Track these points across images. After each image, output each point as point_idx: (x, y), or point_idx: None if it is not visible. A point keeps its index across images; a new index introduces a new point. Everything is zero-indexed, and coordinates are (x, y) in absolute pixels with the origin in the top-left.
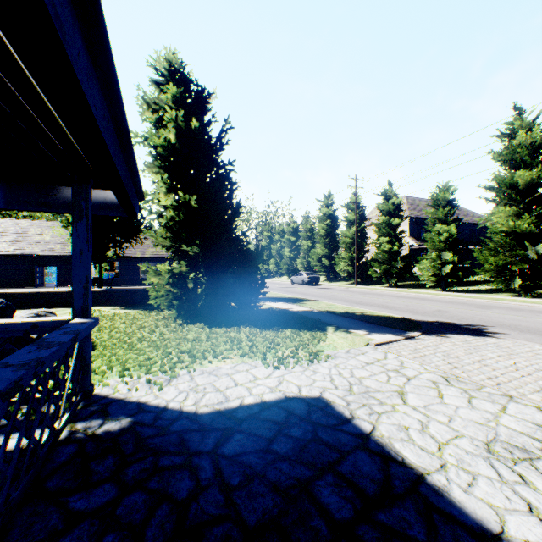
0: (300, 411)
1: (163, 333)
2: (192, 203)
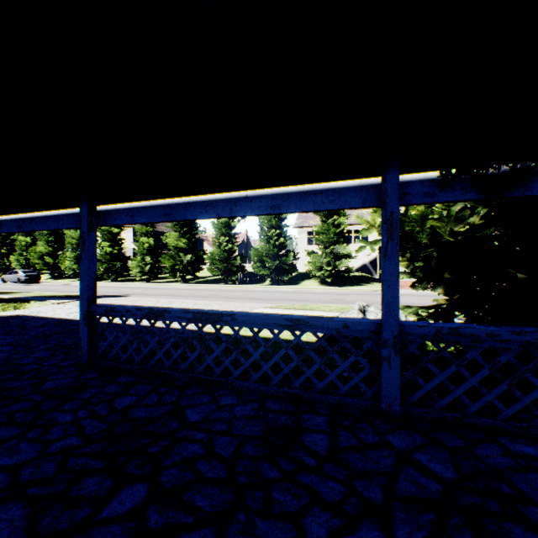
0: (7, 316)
1: None
2: None
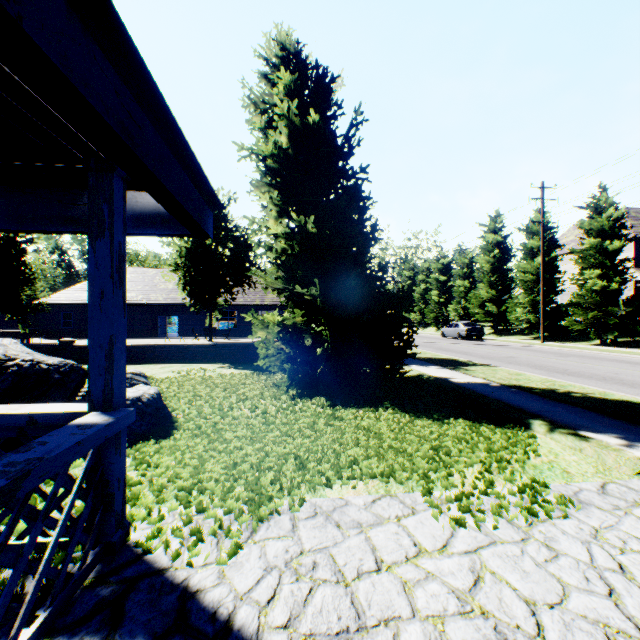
0: None
1: (267, 412)
2: (309, 227)
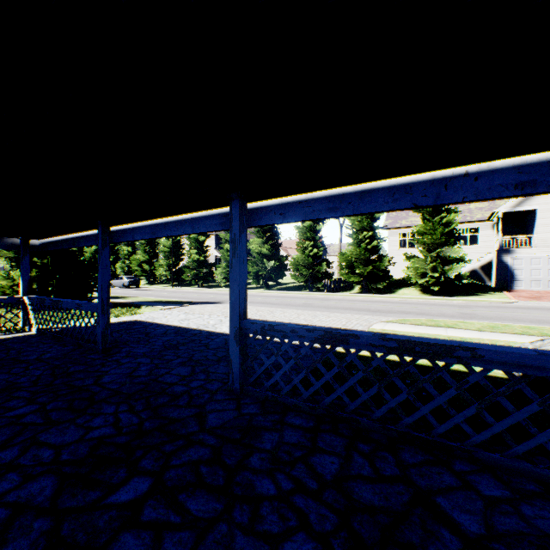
0: (129, 322)
1: None
2: None
